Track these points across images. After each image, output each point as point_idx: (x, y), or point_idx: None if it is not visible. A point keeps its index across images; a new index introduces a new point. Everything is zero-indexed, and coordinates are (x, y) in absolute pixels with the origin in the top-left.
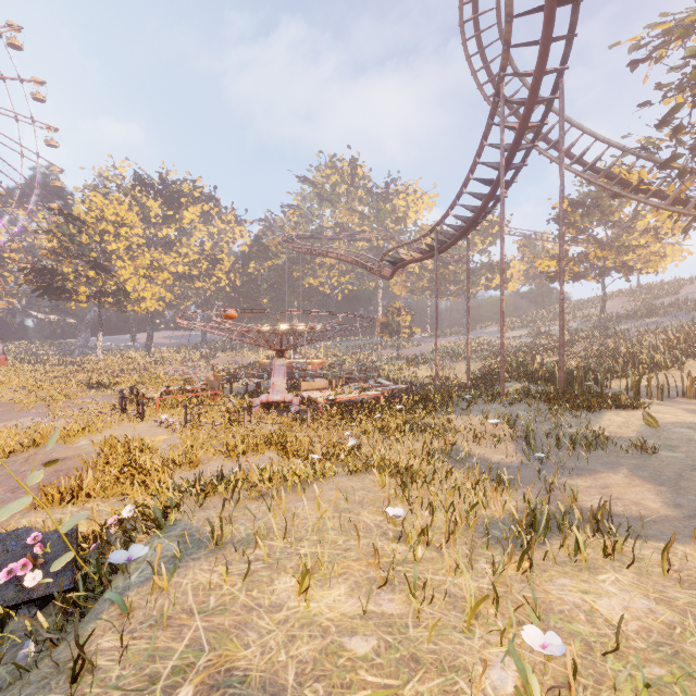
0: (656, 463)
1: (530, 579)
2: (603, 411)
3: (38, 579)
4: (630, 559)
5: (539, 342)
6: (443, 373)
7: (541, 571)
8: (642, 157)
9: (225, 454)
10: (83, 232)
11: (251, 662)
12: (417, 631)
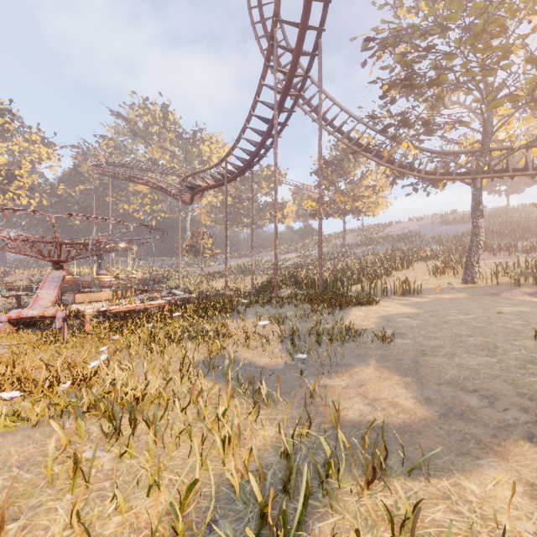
0: (395, 351)
1: None
2: (350, 308)
3: None
4: None
5: (305, 261)
6: (235, 284)
7: None
8: (369, 127)
9: None
10: None
11: None
12: None
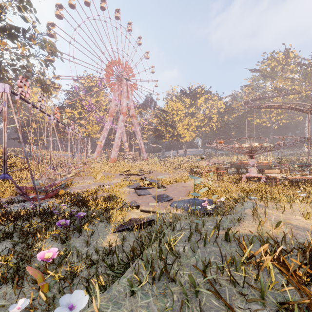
0: None
1: None
2: None
3: (210, 208)
4: None
5: None
6: None
7: None
8: None
9: (240, 191)
10: (167, 115)
11: (296, 224)
12: None
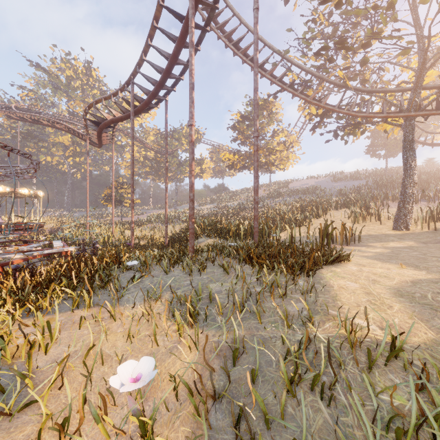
0: None
1: None
2: (317, 270)
3: None
4: None
5: (222, 211)
6: (150, 233)
7: None
8: (294, 63)
9: None
10: None
11: None
12: None
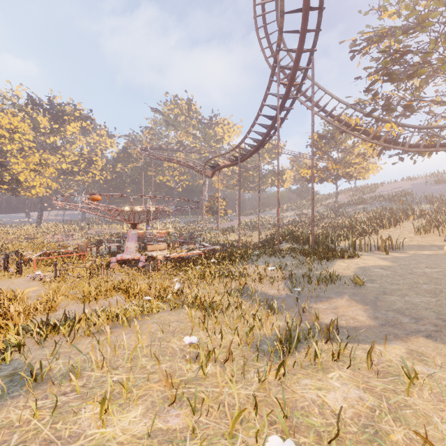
0: (364, 291)
1: (283, 383)
2: (335, 260)
3: None
4: (348, 359)
5: (302, 219)
6: (244, 238)
7: (291, 375)
8: (357, 110)
9: (81, 299)
10: None
11: None
12: (192, 443)
